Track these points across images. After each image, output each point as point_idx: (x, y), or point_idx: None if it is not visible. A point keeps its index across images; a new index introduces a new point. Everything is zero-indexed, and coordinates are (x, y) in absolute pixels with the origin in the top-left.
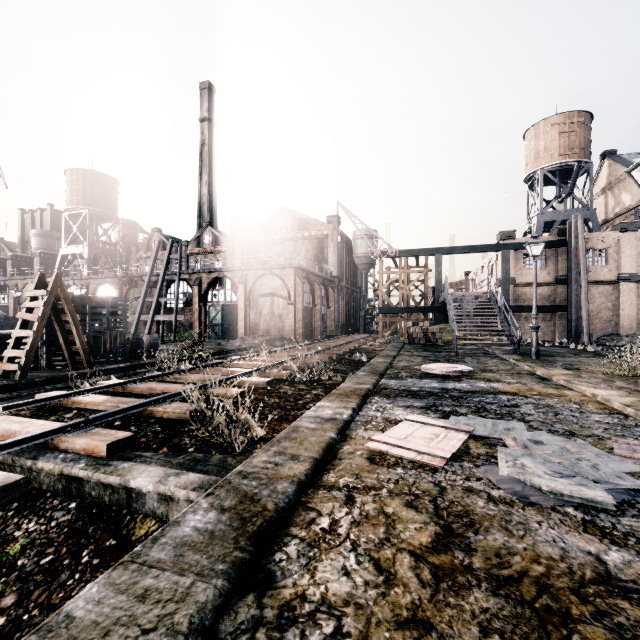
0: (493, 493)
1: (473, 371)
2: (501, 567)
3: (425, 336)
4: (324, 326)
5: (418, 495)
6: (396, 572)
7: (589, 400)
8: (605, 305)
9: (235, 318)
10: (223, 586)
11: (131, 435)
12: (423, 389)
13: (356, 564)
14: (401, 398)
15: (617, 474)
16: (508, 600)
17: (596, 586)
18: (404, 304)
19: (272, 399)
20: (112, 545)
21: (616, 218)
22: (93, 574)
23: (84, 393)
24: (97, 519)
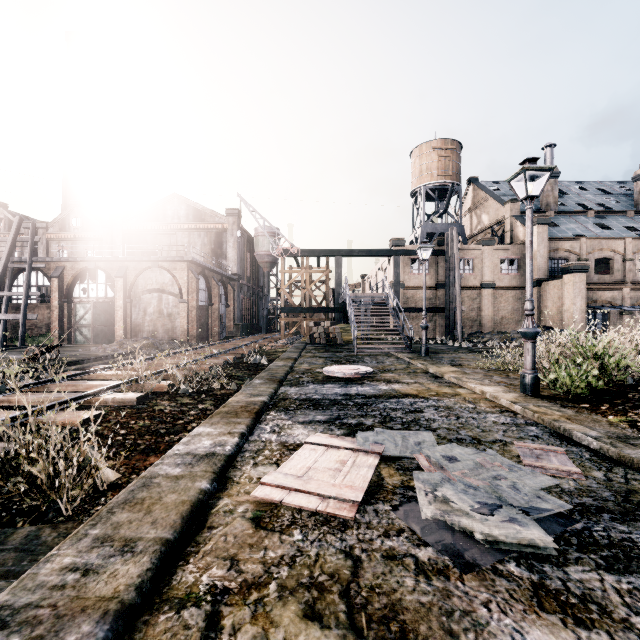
0: (421, 556)
1: (374, 372)
2: None
3: (326, 336)
4: (223, 326)
5: (323, 585)
6: None
7: (480, 398)
8: (472, 307)
9: (111, 318)
10: None
11: None
12: (326, 397)
13: None
14: (302, 411)
15: (537, 493)
16: None
17: None
18: (306, 304)
19: (141, 421)
20: None
21: (478, 234)
22: None
23: None
24: None
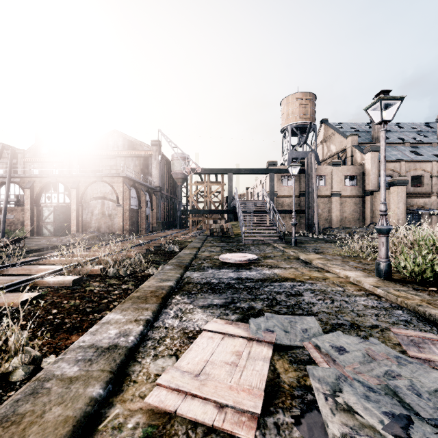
0: None
1: (258, 258)
2: None
3: (222, 230)
4: (149, 223)
5: None
6: None
7: (345, 281)
8: (324, 210)
9: (68, 217)
10: None
11: None
12: (222, 281)
13: None
14: (202, 294)
15: (437, 396)
16: None
17: None
18: (207, 207)
19: (72, 301)
20: None
21: (328, 159)
22: None
23: None
24: None
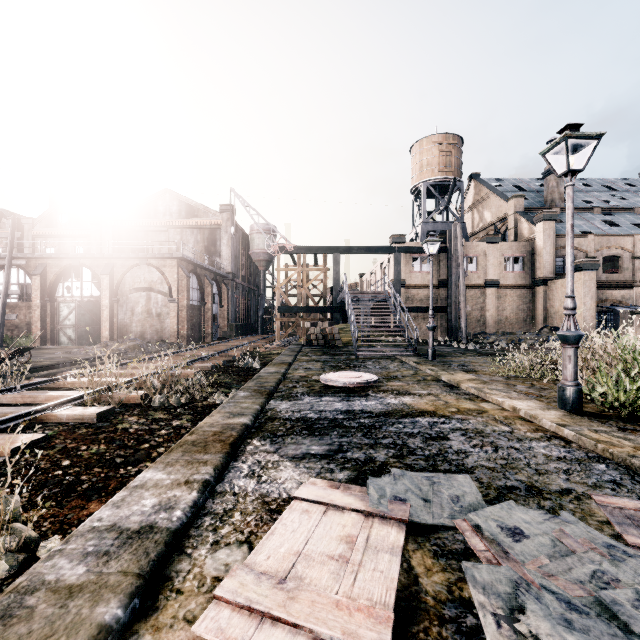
0: None
1: (378, 380)
2: None
3: (324, 337)
4: (216, 327)
5: None
6: None
7: (513, 416)
8: (475, 307)
9: (97, 318)
10: None
11: None
12: (324, 415)
13: None
14: (293, 438)
15: None
16: None
17: None
18: (303, 303)
19: (94, 447)
20: None
21: (480, 232)
22: None
23: None
24: None
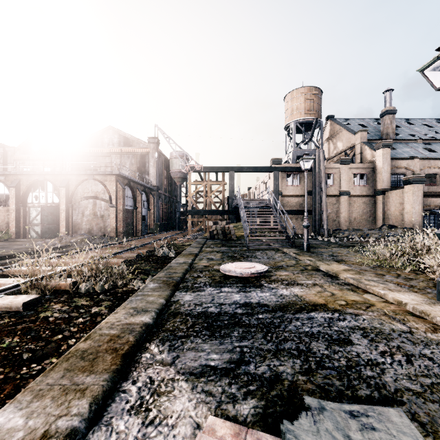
0: None
1: (268, 269)
2: None
3: (223, 233)
4: (145, 225)
5: None
6: None
7: (401, 311)
8: (332, 210)
9: (57, 218)
10: None
11: None
12: (223, 309)
13: None
14: (192, 341)
15: None
16: None
17: None
18: (207, 208)
19: (8, 340)
20: None
21: (334, 157)
22: None
23: None
24: None
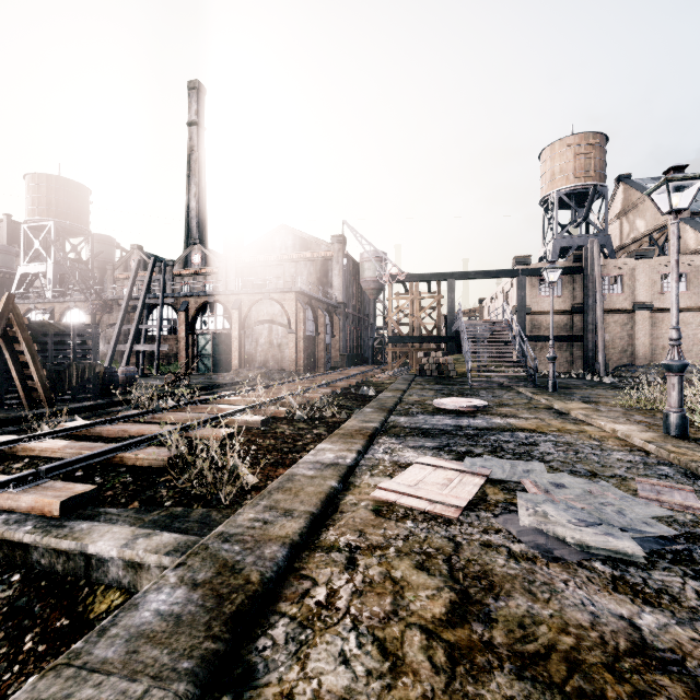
0: (514, 548)
1: (488, 406)
2: (526, 641)
3: (437, 368)
4: (328, 357)
5: (430, 554)
6: (404, 655)
7: (609, 436)
8: (620, 335)
9: (228, 348)
10: (186, 692)
11: (93, 489)
12: (435, 427)
13: (357, 648)
14: (412, 437)
15: (644, 520)
16: (535, 684)
17: (632, 659)
18: (415, 333)
19: (267, 440)
20: (64, 626)
21: (631, 245)
22: (37, 664)
23: (39, 438)
24: (46, 594)
